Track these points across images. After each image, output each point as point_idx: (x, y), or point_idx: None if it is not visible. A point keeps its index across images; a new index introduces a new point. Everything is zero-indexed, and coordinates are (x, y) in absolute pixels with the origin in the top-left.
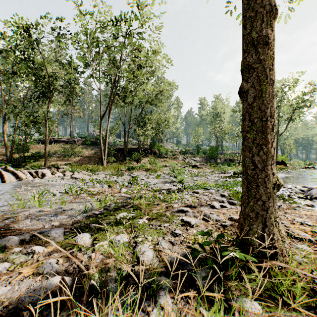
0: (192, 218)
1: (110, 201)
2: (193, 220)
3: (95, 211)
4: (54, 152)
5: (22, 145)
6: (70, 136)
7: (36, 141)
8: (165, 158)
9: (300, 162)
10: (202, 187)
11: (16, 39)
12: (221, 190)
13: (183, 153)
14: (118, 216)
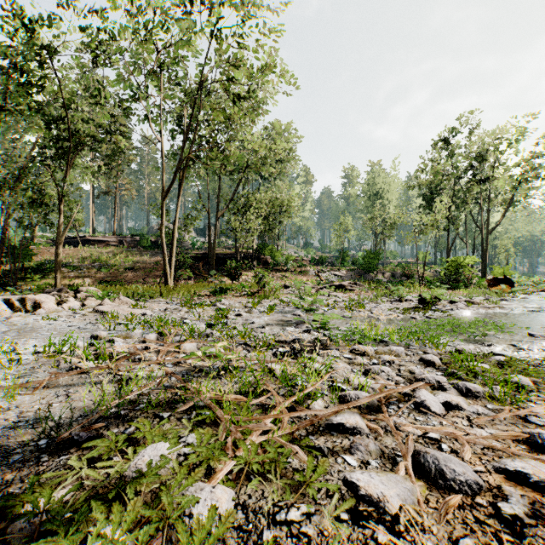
0: (377, 463)
1: (136, 390)
2: (392, 492)
3: (78, 432)
4: (82, 261)
5: (19, 248)
6: (114, 232)
7: (53, 242)
8: (284, 271)
9: (528, 279)
10: (371, 339)
11: (2, 47)
12: (414, 346)
13: (316, 263)
14: (132, 466)
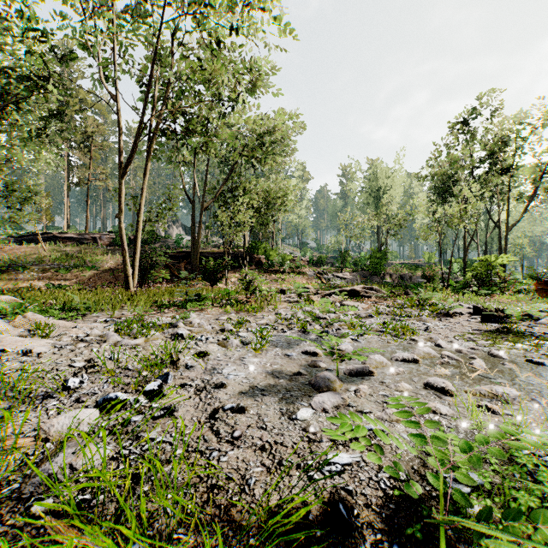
0: None
1: None
2: None
3: None
4: (39, 261)
5: None
6: (86, 228)
7: (14, 239)
8: (279, 273)
9: None
10: None
11: None
12: None
13: (314, 263)
14: None
